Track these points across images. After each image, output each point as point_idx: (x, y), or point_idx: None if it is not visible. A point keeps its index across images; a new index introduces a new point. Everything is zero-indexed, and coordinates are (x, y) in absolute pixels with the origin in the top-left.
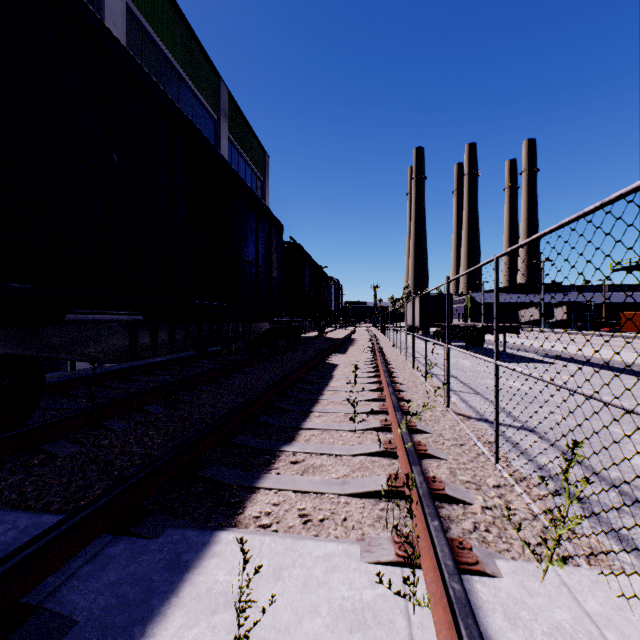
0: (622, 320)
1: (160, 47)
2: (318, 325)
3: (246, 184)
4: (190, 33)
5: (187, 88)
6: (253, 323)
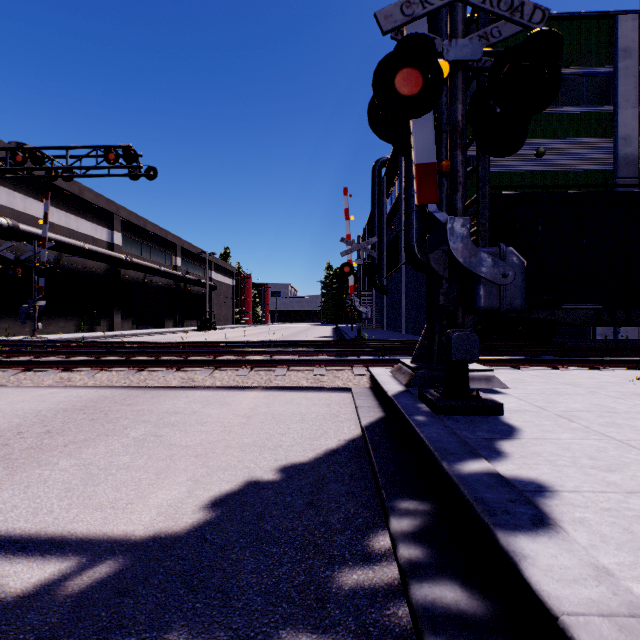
0: None
1: None
2: None
3: None
4: None
5: None
6: None
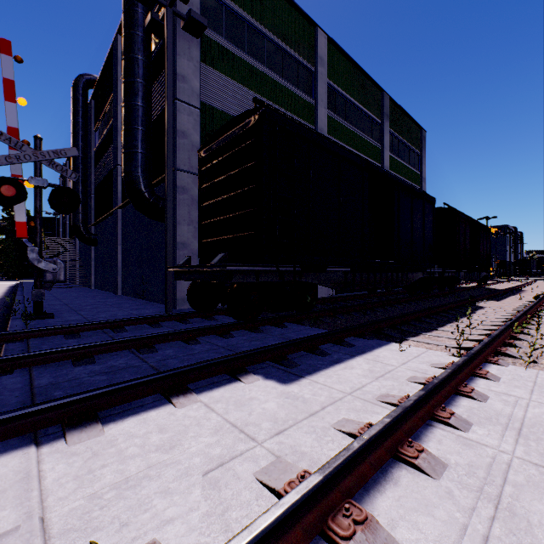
0: None
1: (344, 96)
2: (476, 276)
3: (403, 182)
4: (362, 74)
5: (360, 112)
6: (409, 273)
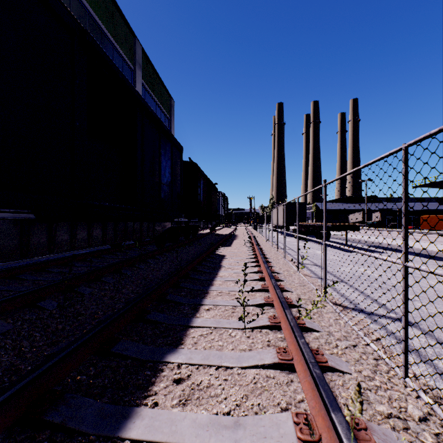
0: (421, 221)
1: (85, 6)
2: (210, 225)
3: (149, 107)
4: None
5: (109, 42)
6: (157, 223)
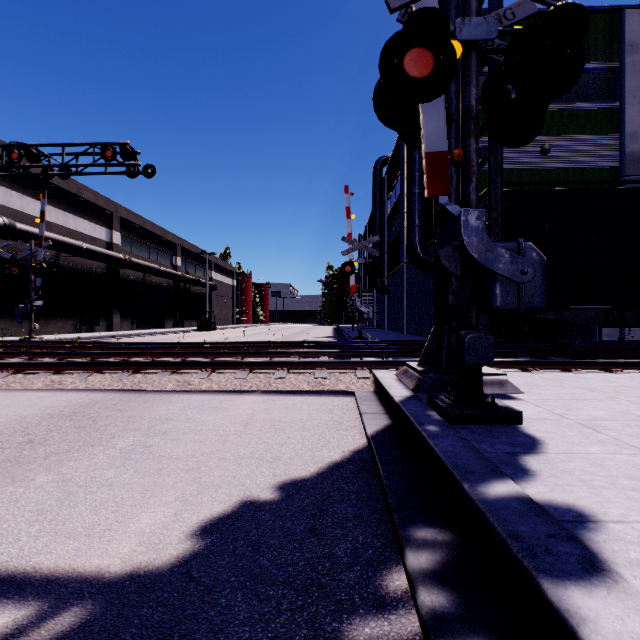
0: None
1: None
2: None
3: None
4: None
5: None
6: None
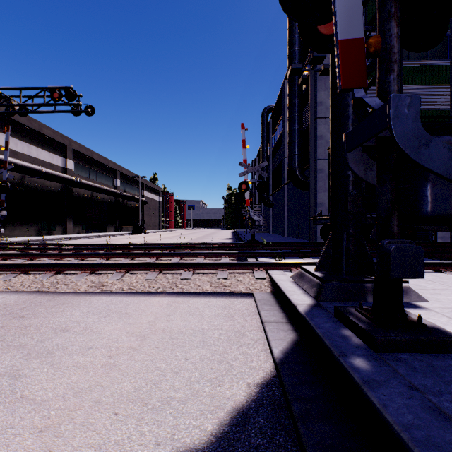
0: None
1: None
2: None
3: None
4: None
5: None
6: None
